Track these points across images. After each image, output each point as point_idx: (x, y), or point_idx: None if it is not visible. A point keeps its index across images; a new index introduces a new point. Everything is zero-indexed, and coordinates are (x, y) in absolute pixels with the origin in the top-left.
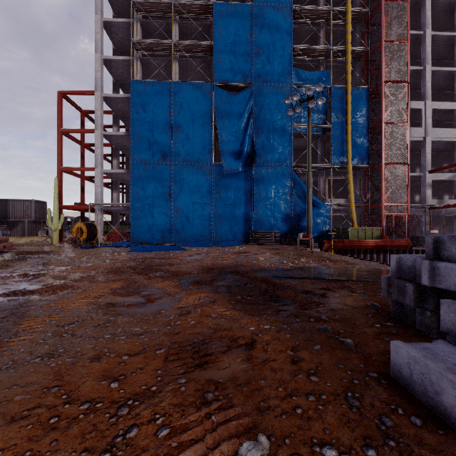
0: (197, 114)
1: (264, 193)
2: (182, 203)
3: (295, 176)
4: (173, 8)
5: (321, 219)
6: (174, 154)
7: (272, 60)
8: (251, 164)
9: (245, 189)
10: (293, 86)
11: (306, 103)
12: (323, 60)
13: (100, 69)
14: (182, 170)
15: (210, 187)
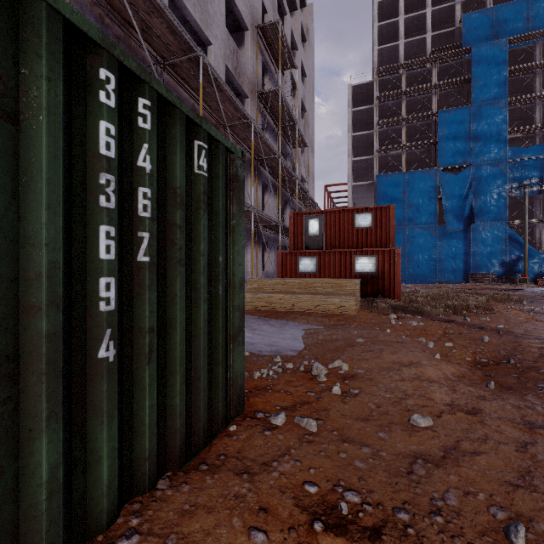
0: (424, 192)
1: (481, 245)
2: (413, 254)
3: (510, 231)
4: (404, 119)
5: (536, 264)
6: (408, 221)
7: (488, 144)
8: (469, 224)
9: (464, 242)
10: (508, 161)
11: (520, 172)
12: (539, 132)
13: (350, 168)
14: (413, 231)
15: (435, 242)
